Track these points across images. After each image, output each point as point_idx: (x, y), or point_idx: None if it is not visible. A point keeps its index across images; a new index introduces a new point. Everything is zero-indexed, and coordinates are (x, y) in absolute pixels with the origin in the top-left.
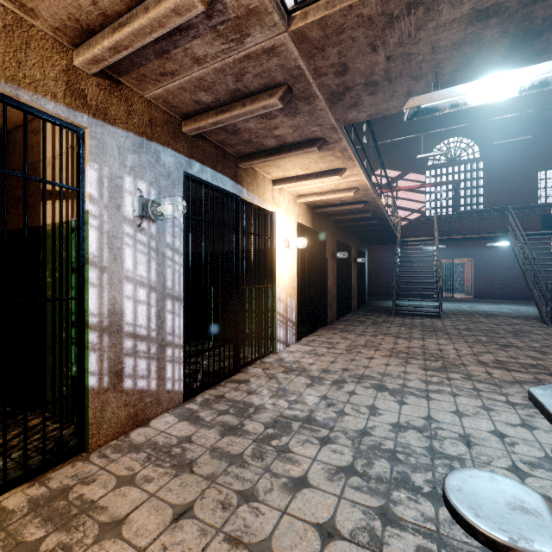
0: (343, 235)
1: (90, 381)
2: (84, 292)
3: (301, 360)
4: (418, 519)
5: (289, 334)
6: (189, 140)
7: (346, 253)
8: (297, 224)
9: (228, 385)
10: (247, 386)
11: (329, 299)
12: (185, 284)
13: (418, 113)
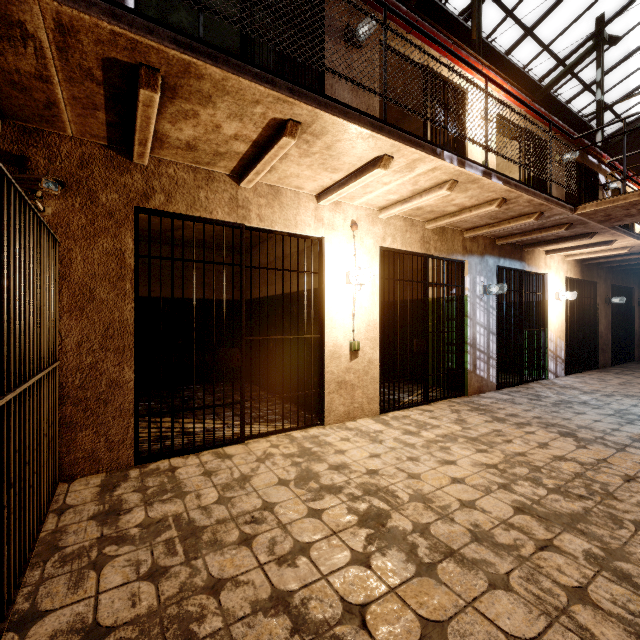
0: (621, 277)
1: (468, 366)
2: (464, 329)
3: (572, 384)
4: None
5: (558, 368)
6: (498, 247)
7: (625, 296)
8: (565, 279)
9: (520, 388)
10: (533, 390)
11: (601, 344)
12: (497, 326)
13: None
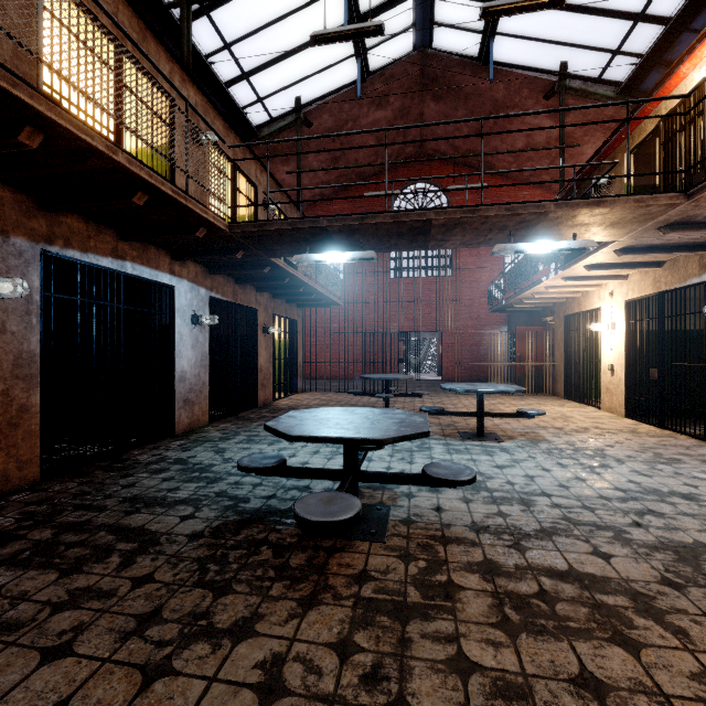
0: None
1: None
2: None
3: None
4: (560, 445)
5: None
6: None
7: None
8: None
9: None
10: None
11: None
12: None
13: (588, 244)
